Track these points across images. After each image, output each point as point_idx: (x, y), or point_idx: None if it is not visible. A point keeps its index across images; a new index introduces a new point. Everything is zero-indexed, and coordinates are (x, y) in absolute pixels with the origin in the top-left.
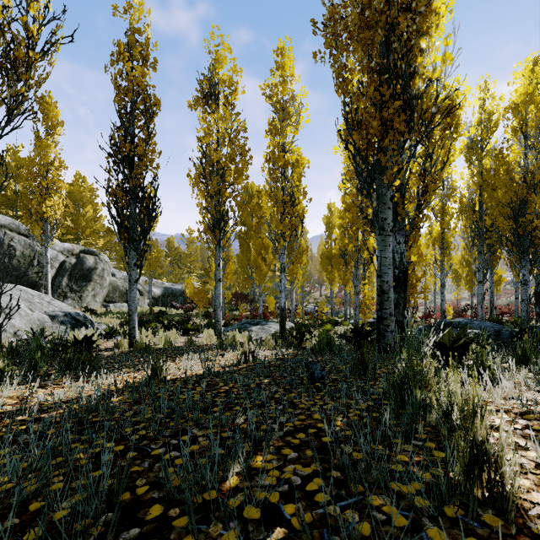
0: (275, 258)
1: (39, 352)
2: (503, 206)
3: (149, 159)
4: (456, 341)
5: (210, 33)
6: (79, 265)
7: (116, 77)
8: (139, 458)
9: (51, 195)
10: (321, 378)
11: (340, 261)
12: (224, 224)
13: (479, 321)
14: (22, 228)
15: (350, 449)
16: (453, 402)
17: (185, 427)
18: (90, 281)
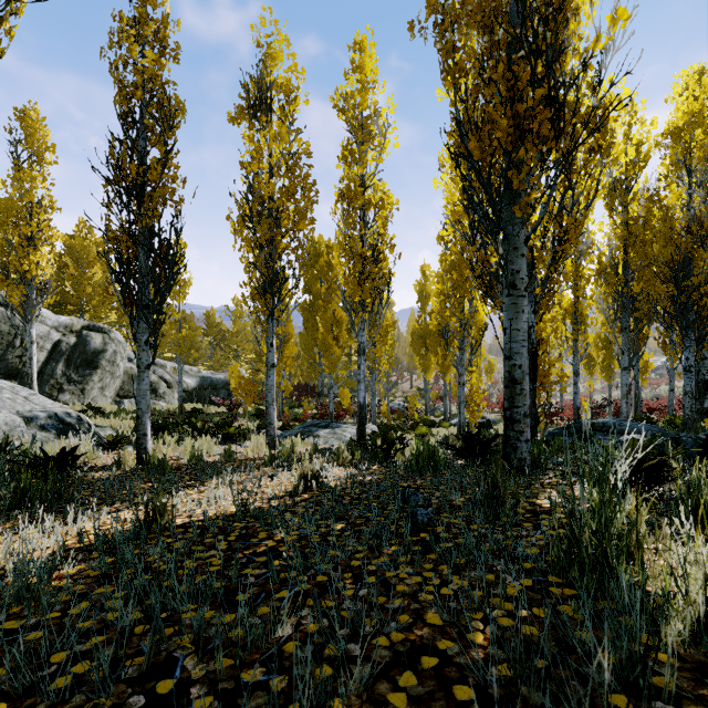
0: (351, 338)
1: None
2: (658, 266)
3: (167, 189)
4: (644, 460)
5: (259, 17)
6: (81, 346)
7: (116, 65)
8: None
9: (37, 247)
10: (429, 523)
11: (438, 342)
12: (279, 287)
13: (631, 422)
14: None
15: None
16: None
17: (173, 649)
18: (97, 368)
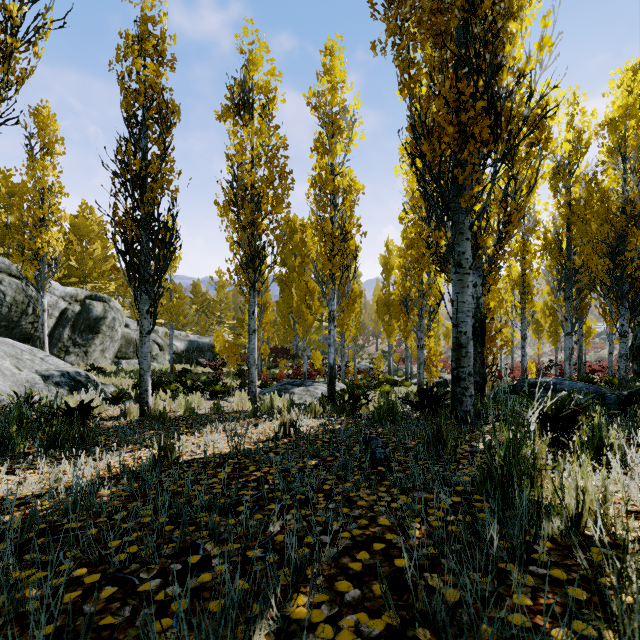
0: (322, 306)
1: (15, 424)
2: (597, 242)
3: (165, 180)
4: (561, 410)
5: (243, 28)
6: (85, 313)
7: (123, 76)
8: (119, 598)
9: (49, 227)
10: (385, 459)
11: (400, 309)
12: (260, 263)
13: (570, 381)
14: (13, 268)
15: (439, 582)
16: (582, 503)
17: (195, 539)
18: (98, 333)
